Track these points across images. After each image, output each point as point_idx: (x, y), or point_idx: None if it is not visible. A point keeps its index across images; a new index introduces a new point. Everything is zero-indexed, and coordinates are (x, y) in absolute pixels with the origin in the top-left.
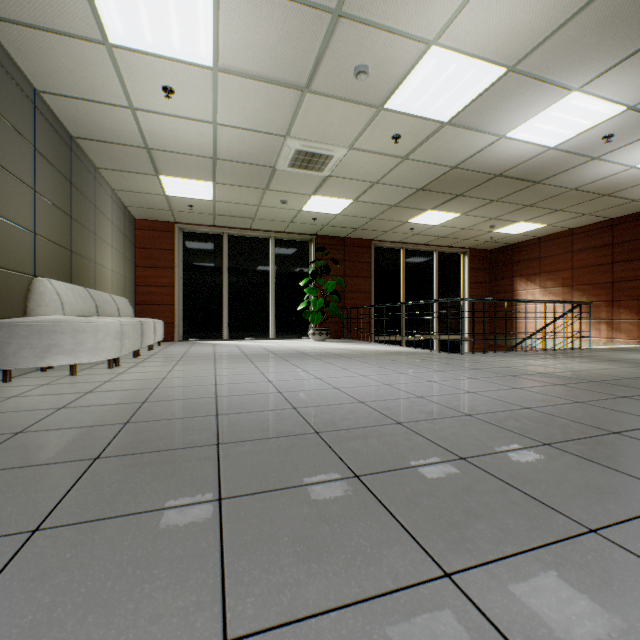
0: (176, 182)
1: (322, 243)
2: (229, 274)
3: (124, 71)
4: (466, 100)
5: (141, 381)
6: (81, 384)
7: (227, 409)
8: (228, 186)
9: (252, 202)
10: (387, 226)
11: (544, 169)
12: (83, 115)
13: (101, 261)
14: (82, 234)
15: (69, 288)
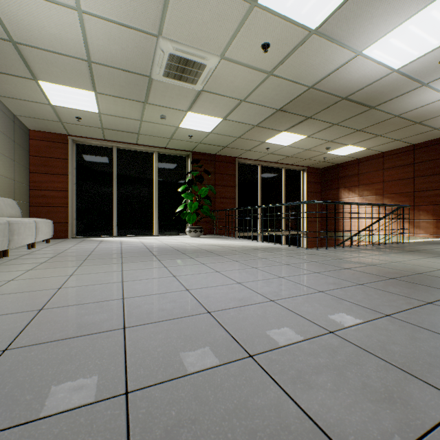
0: (57, 89)
1: (197, 158)
2: (118, 181)
3: None
4: None
5: None
6: None
7: None
8: (109, 97)
9: (134, 116)
10: (249, 145)
11: (382, 94)
12: None
13: None
14: None
15: None
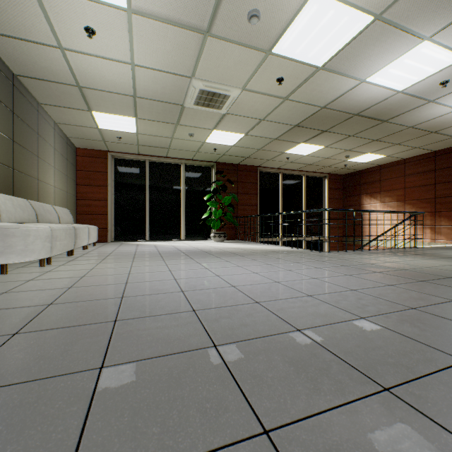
0: (105, 117)
1: (221, 168)
2: (150, 191)
3: (49, 10)
4: (338, 46)
5: (61, 280)
6: (4, 283)
7: (128, 313)
8: (147, 121)
9: (167, 135)
10: (269, 155)
11: (391, 110)
12: (20, 54)
13: (44, 179)
14: (25, 156)
15: (8, 199)
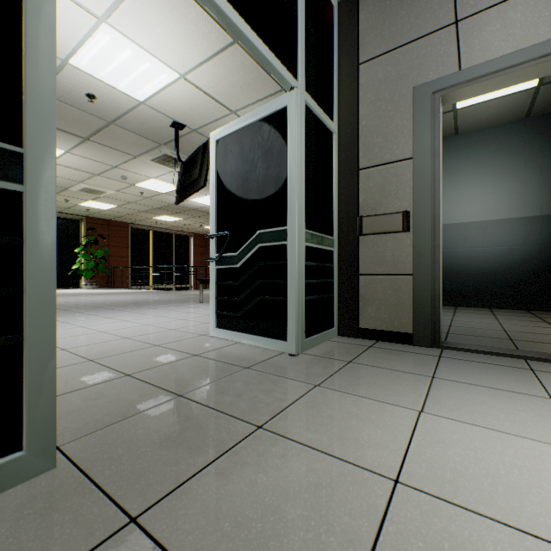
0: None
1: (92, 222)
2: None
3: None
4: (170, 190)
5: None
6: None
7: (78, 303)
8: None
9: None
10: (140, 218)
11: None
12: None
13: None
14: None
15: None
